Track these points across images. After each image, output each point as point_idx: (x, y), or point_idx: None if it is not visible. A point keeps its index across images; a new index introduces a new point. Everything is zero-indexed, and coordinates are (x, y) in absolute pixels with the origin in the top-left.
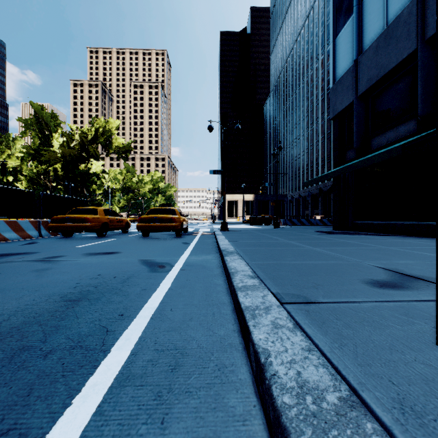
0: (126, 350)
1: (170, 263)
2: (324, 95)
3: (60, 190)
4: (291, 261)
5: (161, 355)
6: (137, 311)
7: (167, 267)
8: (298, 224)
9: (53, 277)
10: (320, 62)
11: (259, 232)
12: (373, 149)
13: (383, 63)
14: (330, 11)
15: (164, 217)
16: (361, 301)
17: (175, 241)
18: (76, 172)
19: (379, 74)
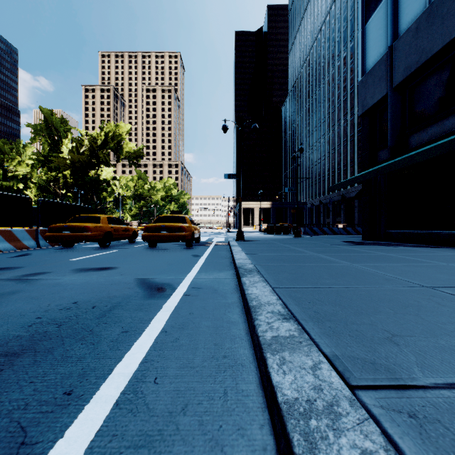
0: None
1: (172, 285)
2: (346, 95)
3: (69, 198)
4: (332, 284)
5: None
6: (98, 382)
7: (167, 291)
8: (320, 233)
9: (12, 306)
10: (342, 60)
11: (280, 242)
12: (411, 147)
13: (425, 47)
14: None
15: (173, 226)
16: None
17: (184, 253)
18: (86, 178)
19: (420, 60)
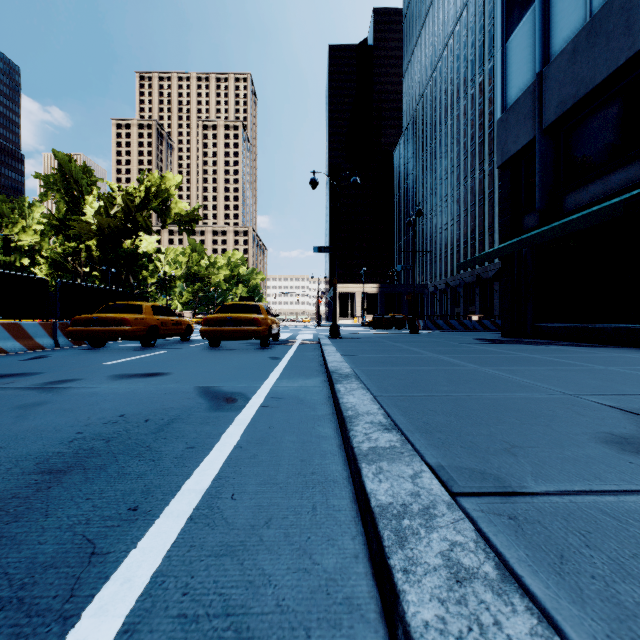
0: (115, 618)
1: (244, 394)
2: (483, 135)
3: (95, 278)
4: (450, 392)
5: (190, 636)
6: (166, 498)
7: (239, 402)
8: (446, 328)
9: (42, 420)
10: (478, 87)
11: (389, 340)
12: (567, 211)
13: (585, 76)
14: (498, 2)
15: (242, 318)
16: (618, 490)
17: (258, 355)
18: (119, 251)
19: (578, 93)
